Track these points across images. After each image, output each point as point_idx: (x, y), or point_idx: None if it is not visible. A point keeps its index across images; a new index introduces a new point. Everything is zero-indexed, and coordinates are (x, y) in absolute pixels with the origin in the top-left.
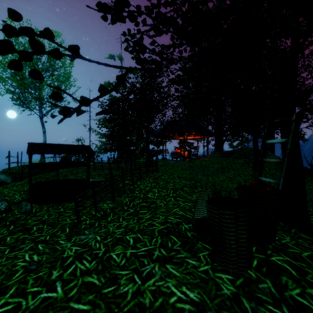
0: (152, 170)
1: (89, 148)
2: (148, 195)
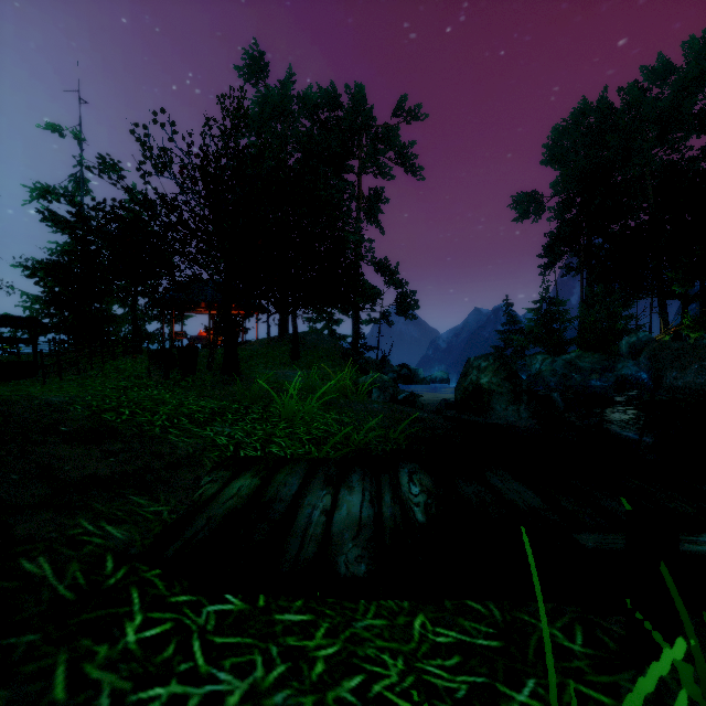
0: (133, 352)
1: (38, 321)
2: (120, 367)
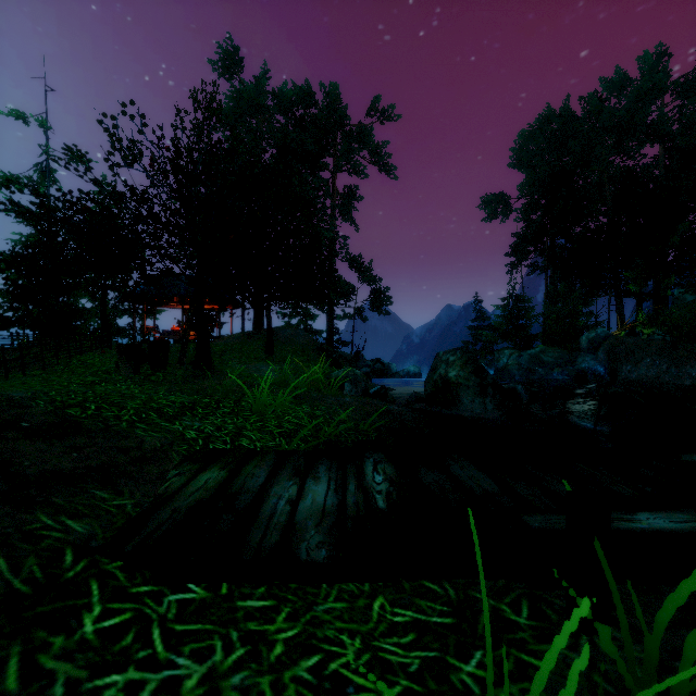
0: (101, 346)
1: None
2: (88, 361)
